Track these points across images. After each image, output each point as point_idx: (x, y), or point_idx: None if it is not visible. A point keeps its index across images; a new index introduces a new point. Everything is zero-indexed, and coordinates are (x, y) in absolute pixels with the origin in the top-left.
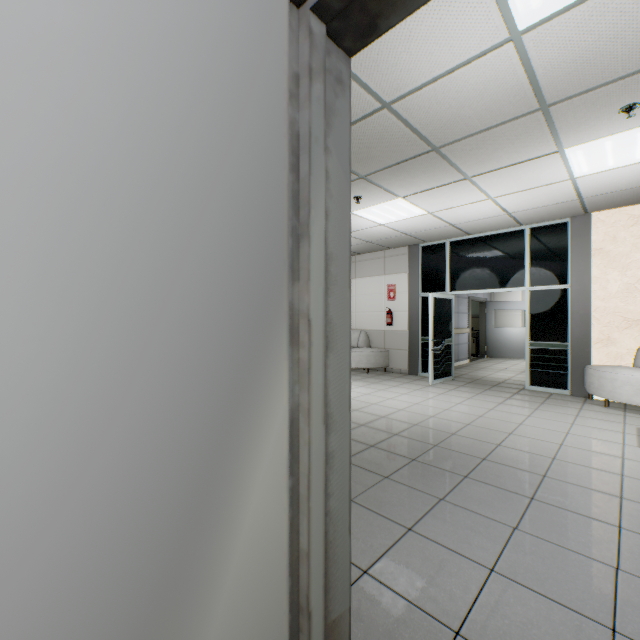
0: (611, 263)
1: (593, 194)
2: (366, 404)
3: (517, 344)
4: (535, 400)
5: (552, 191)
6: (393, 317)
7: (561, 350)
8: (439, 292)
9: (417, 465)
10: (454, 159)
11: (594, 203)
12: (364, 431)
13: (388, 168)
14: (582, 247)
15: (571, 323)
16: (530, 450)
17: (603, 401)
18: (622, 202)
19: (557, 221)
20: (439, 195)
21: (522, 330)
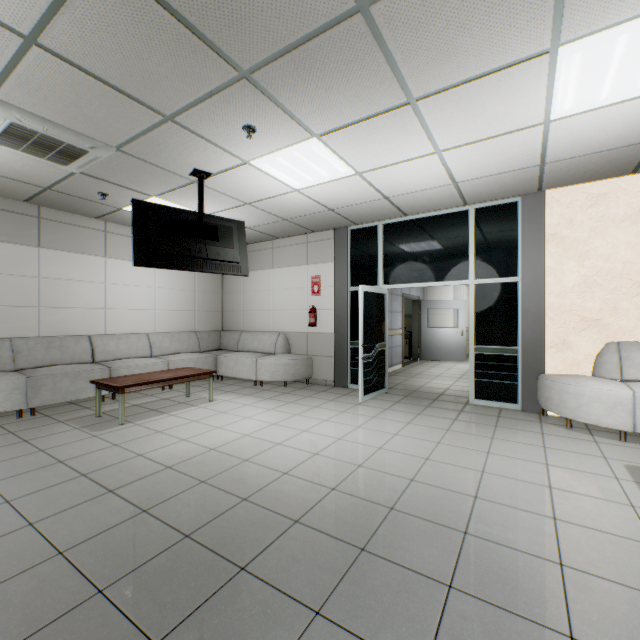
0: (567, 251)
1: (559, 157)
2: (267, 445)
3: (450, 345)
4: (486, 421)
5: (515, 146)
6: (317, 316)
7: (510, 356)
8: (371, 286)
9: (322, 638)
10: (394, 45)
11: (554, 174)
12: (242, 518)
13: (285, 55)
14: (535, 232)
15: (522, 323)
16: (517, 542)
17: (560, 418)
18: (583, 175)
19: (506, 200)
20: (370, 137)
21: (455, 330)
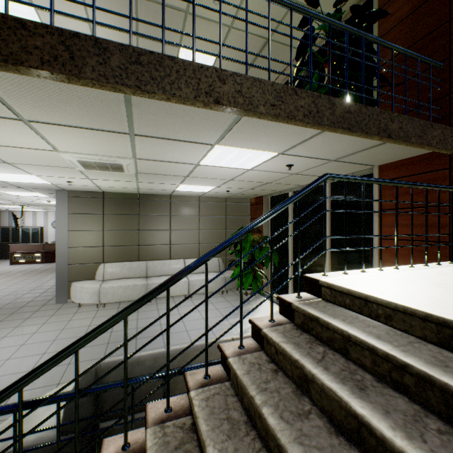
0: None
1: None
2: None
3: None
4: None
5: None
6: None
7: None
8: None
9: None
10: None
11: None
12: None
13: None
14: None
15: None
16: None
17: None
18: None
19: None
20: None
21: None
